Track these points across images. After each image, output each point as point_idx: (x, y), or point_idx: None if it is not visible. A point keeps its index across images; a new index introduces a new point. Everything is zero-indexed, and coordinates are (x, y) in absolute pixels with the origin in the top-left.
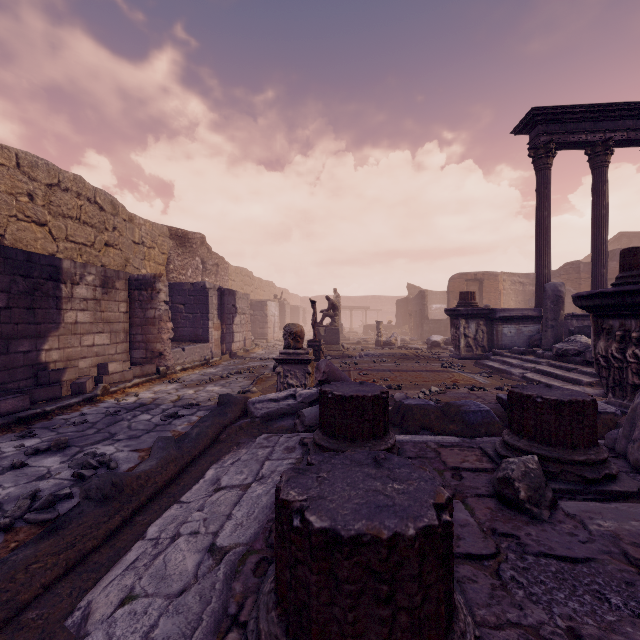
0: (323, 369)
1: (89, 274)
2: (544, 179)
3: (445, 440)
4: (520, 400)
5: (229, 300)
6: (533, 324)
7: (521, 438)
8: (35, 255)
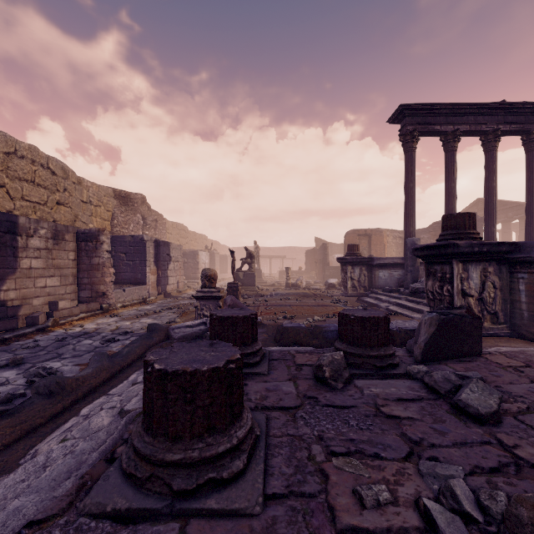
0: (229, 303)
1: (42, 228)
2: (410, 159)
3: (303, 349)
4: (343, 318)
5: (164, 250)
6: (401, 269)
7: (343, 343)
8: None
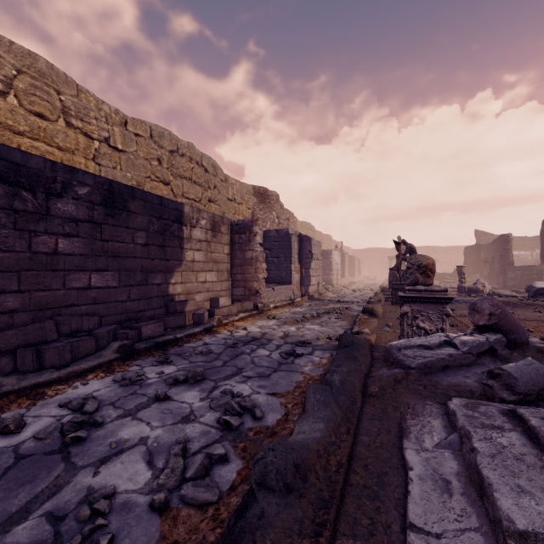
0: (488, 310)
1: (202, 218)
2: None
3: None
4: None
5: (306, 246)
6: None
7: None
8: (165, 200)
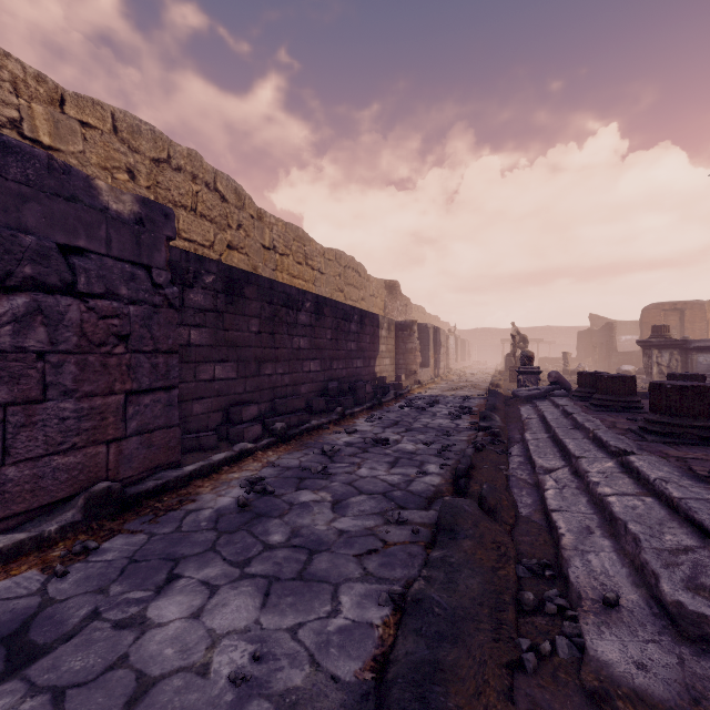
0: (554, 376)
1: (385, 322)
2: None
3: None
4: (670, 376)
5: (438, 336)
6: None
7: None
8: (374, 314)
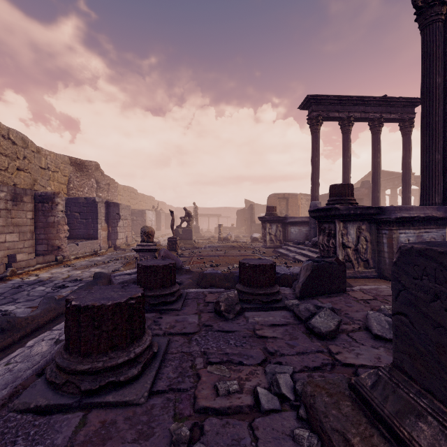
0: (162, 254)
1: (2, 191)
2: (315, 138)
3: (215, 290)
4: (241, 265)
5: (114, 210)
6: (308, 226)
7: (241, 285)
8: None
